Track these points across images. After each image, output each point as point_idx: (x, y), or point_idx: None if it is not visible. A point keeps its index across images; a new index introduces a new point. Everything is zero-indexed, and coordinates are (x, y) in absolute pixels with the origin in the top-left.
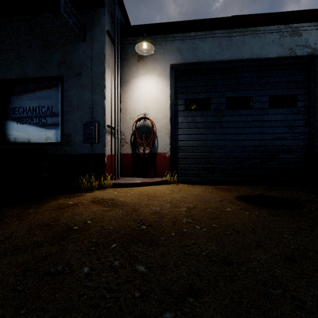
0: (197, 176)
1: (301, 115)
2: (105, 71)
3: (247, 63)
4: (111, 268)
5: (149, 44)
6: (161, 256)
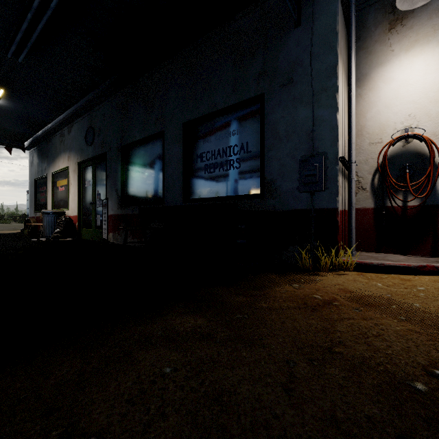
0: None
1: None
2: (338, 62)
3: None
4: None
5: None
6: None
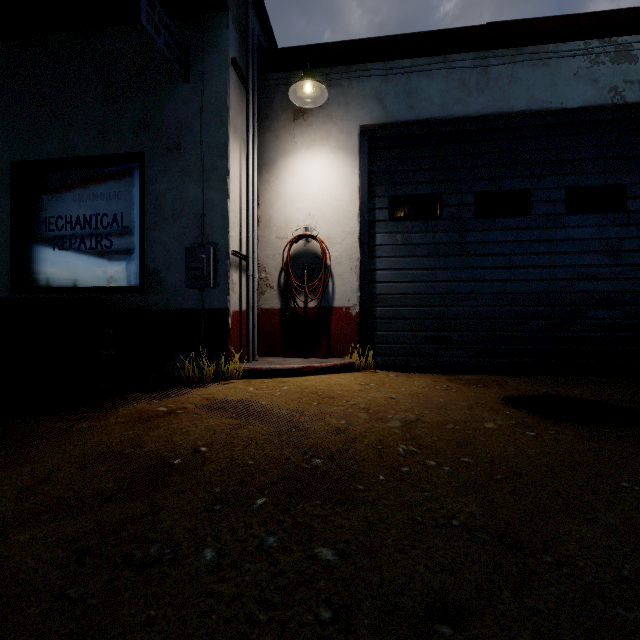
0: (414, 354)
1: (636, 228)
2: (229, 142)
3: (519, 120)
4: (261, 552)
5: (318, 85)
6: (365, 526)
